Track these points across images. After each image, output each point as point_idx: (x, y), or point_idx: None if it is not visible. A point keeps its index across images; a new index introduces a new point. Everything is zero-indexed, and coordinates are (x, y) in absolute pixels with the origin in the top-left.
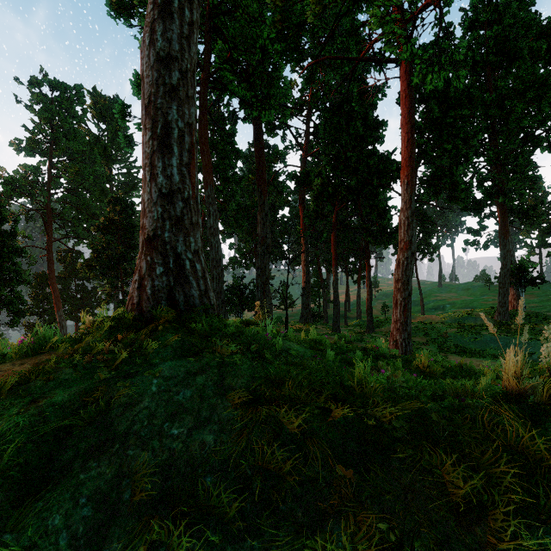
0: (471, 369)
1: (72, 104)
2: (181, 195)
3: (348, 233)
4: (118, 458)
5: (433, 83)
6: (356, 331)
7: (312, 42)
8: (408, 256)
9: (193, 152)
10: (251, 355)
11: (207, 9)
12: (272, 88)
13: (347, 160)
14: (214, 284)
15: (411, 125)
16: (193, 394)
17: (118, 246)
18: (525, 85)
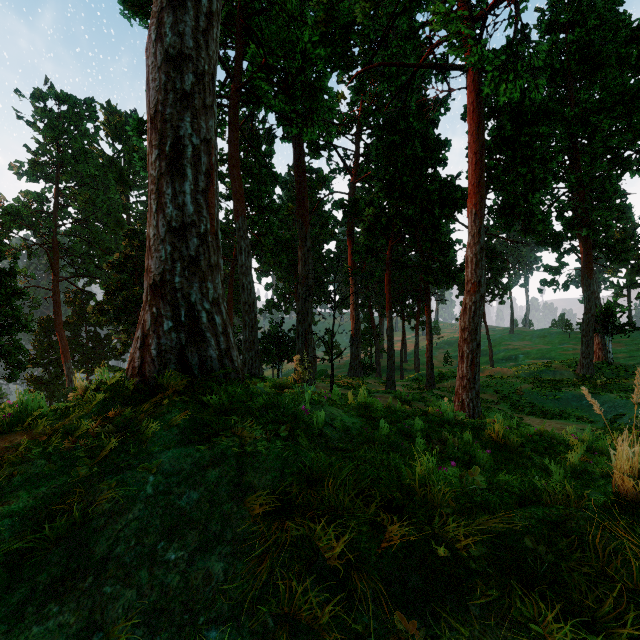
0: (553, 438)
1: (82, 121)
2: (196, 229)
3: (404, 271)
4: (89, 599)
5: (507, 93)
6: (414, 387)
7: (362, 48)
8: (476, 301)
9: (212, 176)
10: (280, 441)
11: (239, 7)
12: (315, 100)
13: (403, 186)
14: (247, 333)
15: (479, 144)
16: (200, 498)
17: (135, 287)
18: (613, 98)
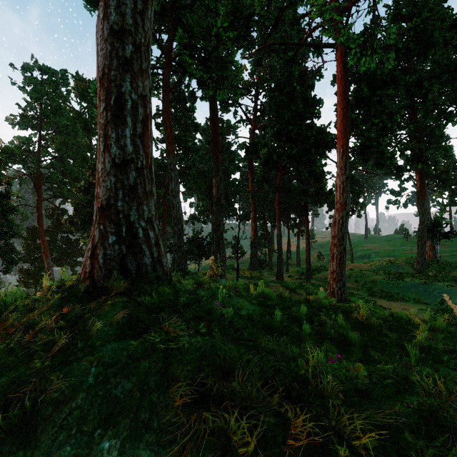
0: (401, 318)
1: (58, 86)
2: (134, 164)
3: (289, 194)
4: None
5: (366, 64)
6: (297, 277)
7: (259, 33)
8: (343, 216)
9: (147, 123)
10: (199, 336)
11: (170, 2)
12: (225, 70)
13: (289, 132)
14: (176, 239)
15: (346, 101)
16: (133, 387)
17: None
18: (441, 68)
